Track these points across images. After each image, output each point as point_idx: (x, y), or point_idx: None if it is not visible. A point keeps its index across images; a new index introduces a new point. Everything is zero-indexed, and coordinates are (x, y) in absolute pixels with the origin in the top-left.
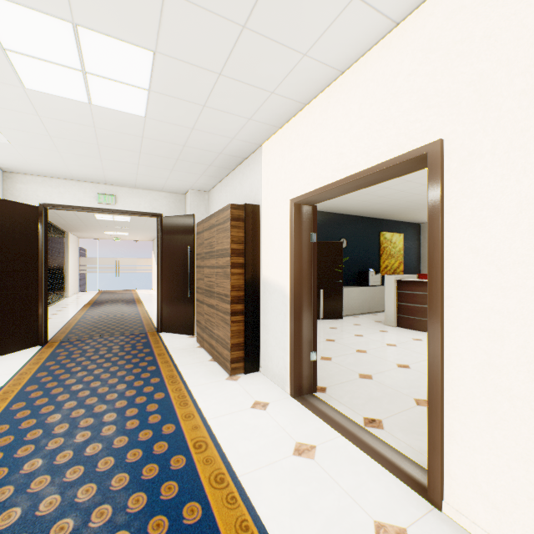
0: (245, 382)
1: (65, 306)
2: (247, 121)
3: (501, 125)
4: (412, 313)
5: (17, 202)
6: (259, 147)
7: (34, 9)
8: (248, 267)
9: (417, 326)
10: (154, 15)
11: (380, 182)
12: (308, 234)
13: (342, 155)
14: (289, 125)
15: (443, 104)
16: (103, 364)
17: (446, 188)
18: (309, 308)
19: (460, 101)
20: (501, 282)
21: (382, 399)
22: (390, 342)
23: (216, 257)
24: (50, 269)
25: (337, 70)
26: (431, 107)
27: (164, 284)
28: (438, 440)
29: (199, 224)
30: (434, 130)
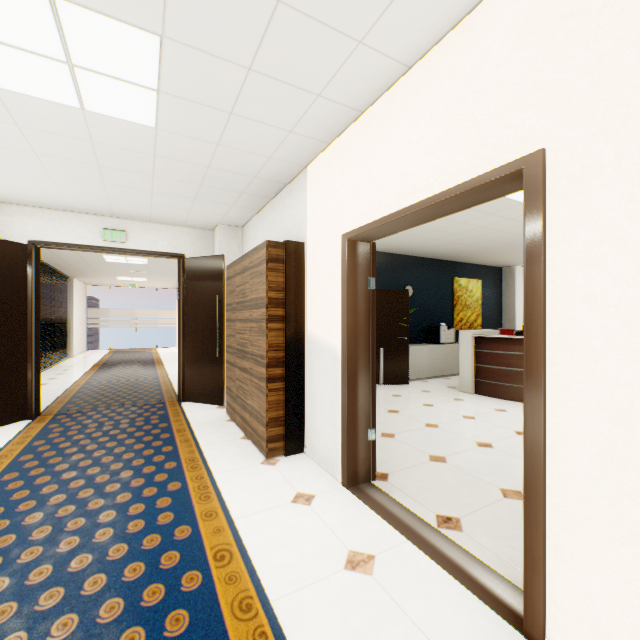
0: (285, 467)
1: (67, 368)
2: (287, 134)
3: (629, 126)
4: (494, 377)
5: None
6: (304, 169)
7: None
8: (289, 321)
9: (500, 393)
10: None
11: (458, 210)
12: (365, 279)
13: (409, 176)
14: (340, 140)
15: (546, 102)
16: (106, 443)
17: (550, 216)
18: (367, 373)
19: (569, 96)
20: (629, 343)
21: (459, 489)
22: (466, 413)
23: (250, 308)
24: (49, 323)
25: (402, 64)
26: (529, 106)
27: (187, 342)
28: (539, 556)
29: (230, 266)
30: (533, 137)
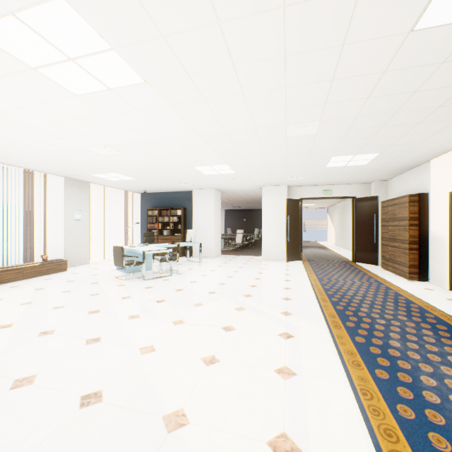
0: (418, 283)
1: None
2: (420, 156)
3: None
4: None
5: (294, 199)
6: (428, 161)
7: (345, 155)
8: (420, 226)
9: None
10: (384, 148)
11: None
12: None
13: None
14: (447, 154)
15: None
16: (336, 268)
17: None
18: None
19: None
20: None
21: None
22: None
23: (397, 221)
24: None
25: None
26: None
27: (357, 236)
28: None
29: (383, 202)
30: None
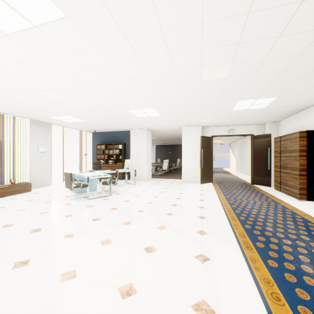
0: (307, 202)
1: None
2: (309, 100)
3: None
4: None
5: (206, 136)
6: None
7: (249, 99)
8: (308, 156)
9: None
10: (282, 92)
11: None
12: None
13: None
14: None
15: None
16: (239, 189)
17: None
18: None
19: None
20: None
21: None
22: None
23: (289, 152)
24: None
25: None
26: None
27: (254, 164)
28: None
29: (276, 138)
30: None
